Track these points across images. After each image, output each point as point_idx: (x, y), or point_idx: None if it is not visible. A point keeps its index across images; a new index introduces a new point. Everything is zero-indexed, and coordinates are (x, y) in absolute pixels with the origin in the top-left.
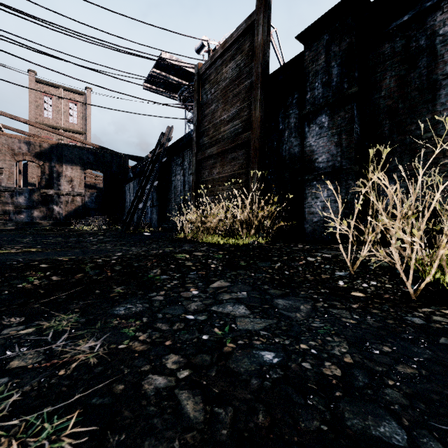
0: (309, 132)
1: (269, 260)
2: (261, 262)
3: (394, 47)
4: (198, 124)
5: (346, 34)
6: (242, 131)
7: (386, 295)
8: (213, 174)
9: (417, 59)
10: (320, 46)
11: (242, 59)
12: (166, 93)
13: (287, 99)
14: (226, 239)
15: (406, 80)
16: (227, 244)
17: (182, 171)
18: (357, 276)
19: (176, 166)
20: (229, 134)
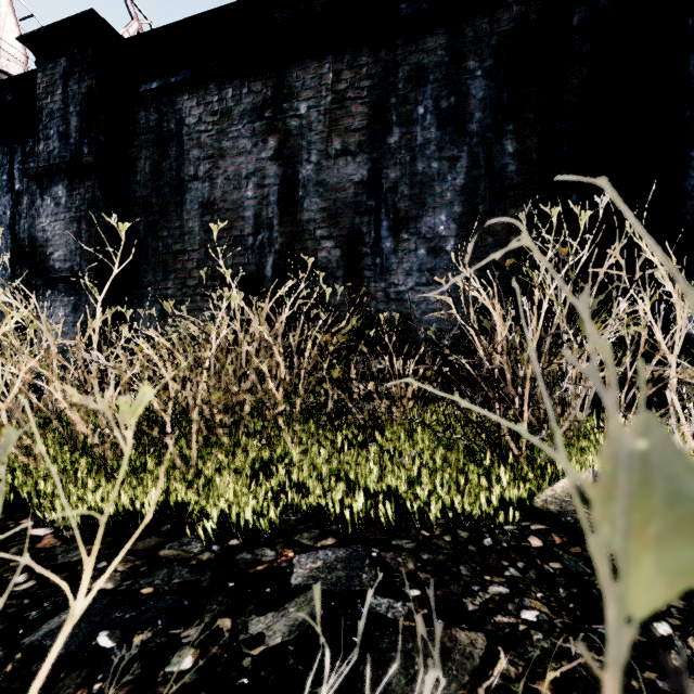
0: (42, 207)
1: None
2: None
3: (149, 119)
4: None
5: (87, 72)
6: None
7: None
8: None
9: (169, 146)
10: (57, 73)
11: None
12: None
13: (27, 140)
14: None
15: (159, 168)
16: None
17: None
18: None
19: None
20: None
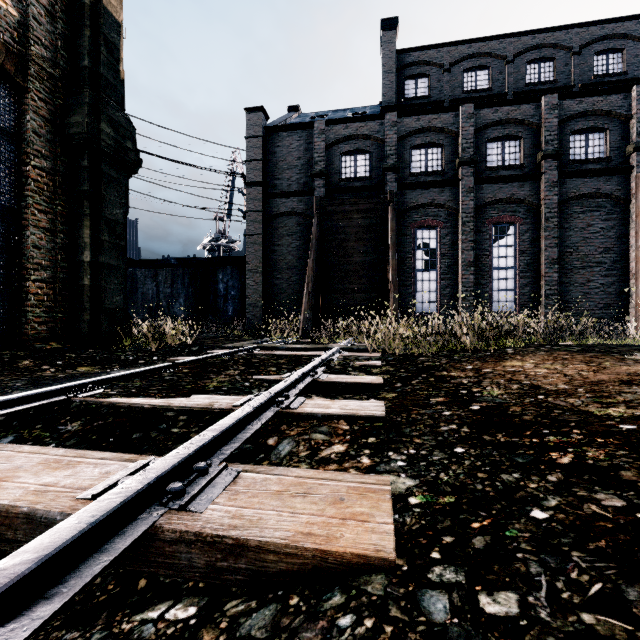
0: None
1: None
2: None
3: (130, 274)
4: None
5: None
6: None
7: None
8: None
9: (135, 280)
10: None
11: None
12: None
13: None
14: None
15: (133, 285)
16: None
17: None
18: None
19: None
20: None
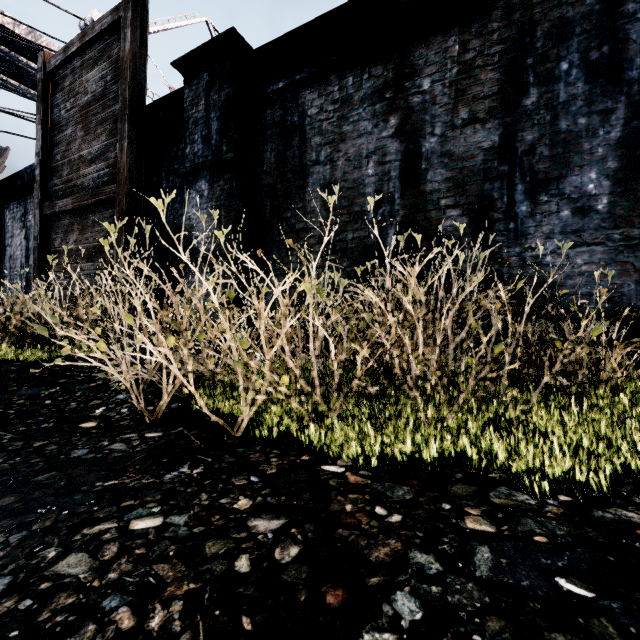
0: (188, 200)
1: (47, 384)
2: (29, 389)
3: (274, 115)
4: (45, 154)
5: (225, 82)
6: (109, 182)
7: (126, 421)
8: (69, 243)
9: (292, 137)
10: (201, 87)
11: (109, 70)
12: (16, 85)
13: (172, 147)
14: (16, 353)
15: (283, 157)
16: (27, 360)
17: (24, 230)
18: (137, 398)
19: (13, 221)
20: (92, 181)
